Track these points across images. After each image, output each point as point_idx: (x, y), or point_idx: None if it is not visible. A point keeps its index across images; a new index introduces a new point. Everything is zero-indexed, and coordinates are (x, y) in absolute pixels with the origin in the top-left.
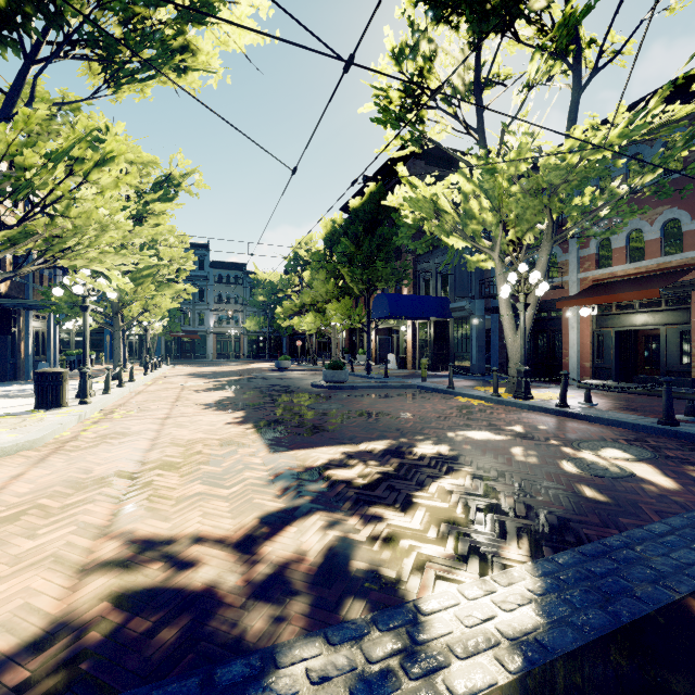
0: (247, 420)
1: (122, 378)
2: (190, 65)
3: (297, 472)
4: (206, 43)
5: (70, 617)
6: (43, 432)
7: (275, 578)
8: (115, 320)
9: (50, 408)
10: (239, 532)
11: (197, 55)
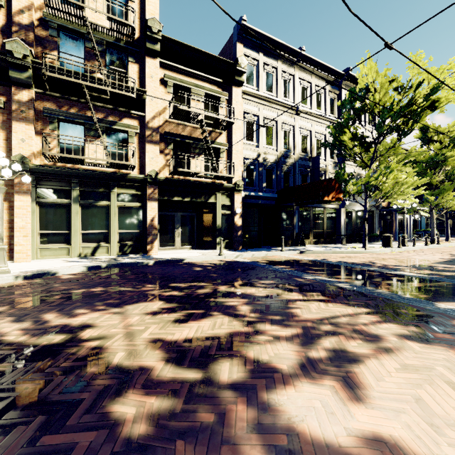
0: (452, 259)
1: (426, 241)
2: (437, 105)
3: (426, 265)
4: (442, 94)
5: (356, 263)
6: (376, 250)
7: (384, 267)
8: (430, 214)
9: (386, 247)
10: (388, 265)
11: (439, 100)
